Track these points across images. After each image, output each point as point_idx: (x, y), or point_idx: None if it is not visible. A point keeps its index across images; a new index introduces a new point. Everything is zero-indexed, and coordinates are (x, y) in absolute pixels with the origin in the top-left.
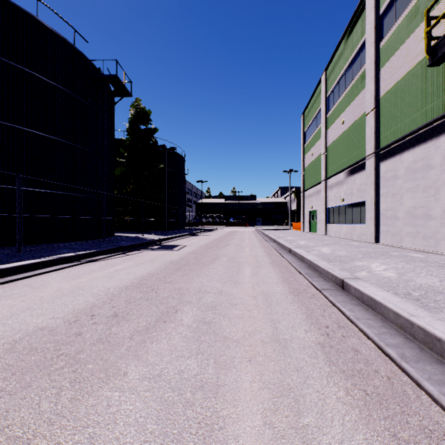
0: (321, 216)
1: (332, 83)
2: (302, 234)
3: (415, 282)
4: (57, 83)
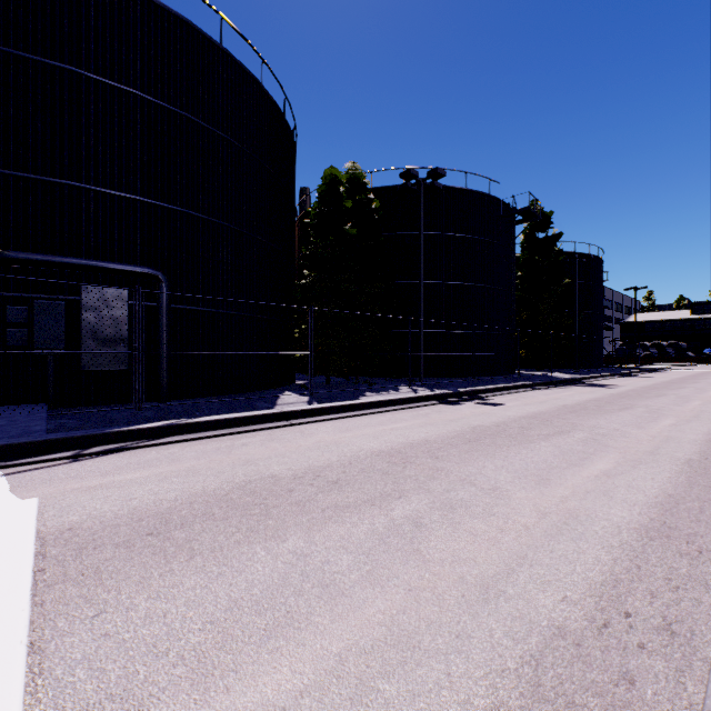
0: None
1: None
2: None
3: None
4: (478, 236)
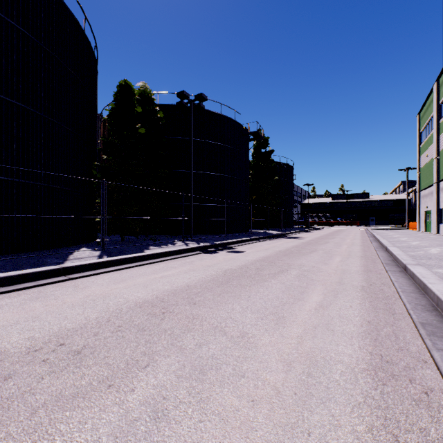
0: (433, 216)
1: (442, 93)
2: (413, 233)
3: (441, 254)
4: (228, 145)
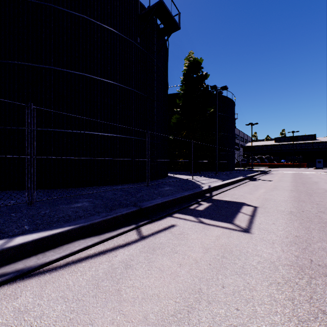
0: None
1: None
2: None
3: None
4: (106, 25)
